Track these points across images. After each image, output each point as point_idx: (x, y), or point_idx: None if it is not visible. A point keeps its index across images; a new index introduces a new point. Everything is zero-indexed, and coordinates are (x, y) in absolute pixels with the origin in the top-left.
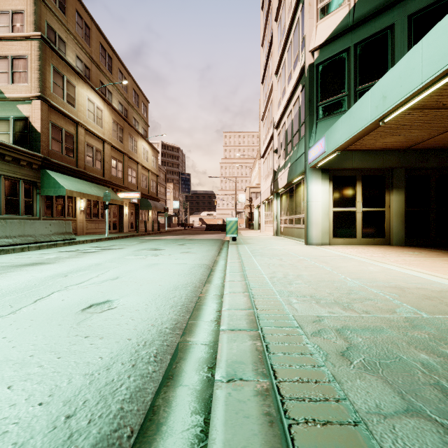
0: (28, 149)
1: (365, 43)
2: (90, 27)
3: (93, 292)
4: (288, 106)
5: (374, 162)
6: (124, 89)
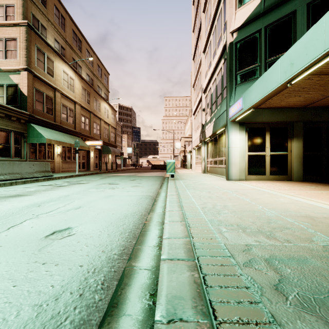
0: (17, 108)
1: (273, 25)
2: (65, 18)
3: (58, 220)
4: (213, 76)
5: (279, 117)
6: (90, 64)
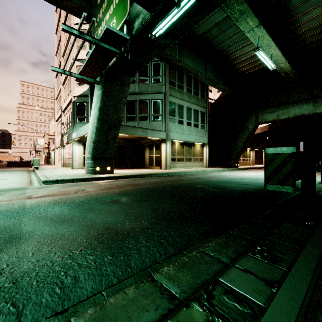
0: None
1: None
2: None
3: None
4: (68, 107)
5: None
6: None
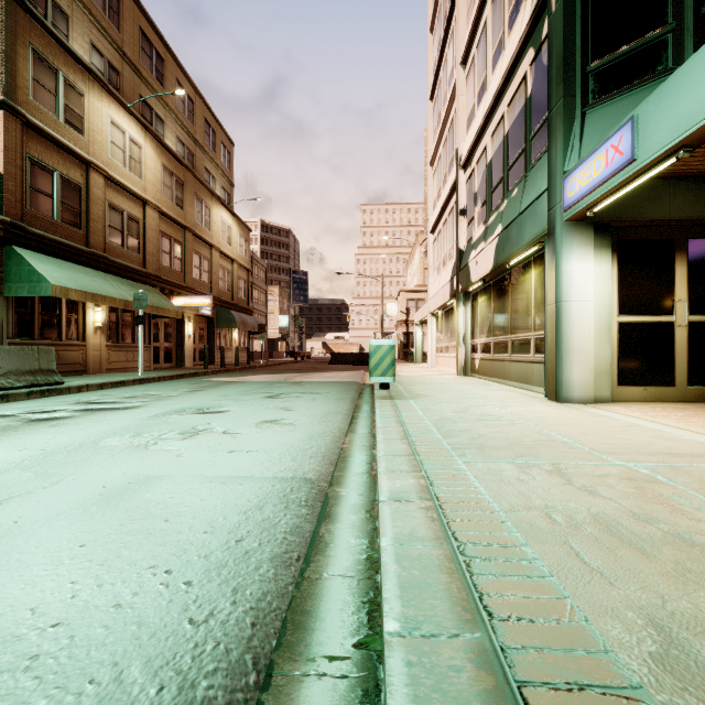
0: None
1: None
2: None
3: None
4: (495, 112)
5: None
6: (187, 118)
